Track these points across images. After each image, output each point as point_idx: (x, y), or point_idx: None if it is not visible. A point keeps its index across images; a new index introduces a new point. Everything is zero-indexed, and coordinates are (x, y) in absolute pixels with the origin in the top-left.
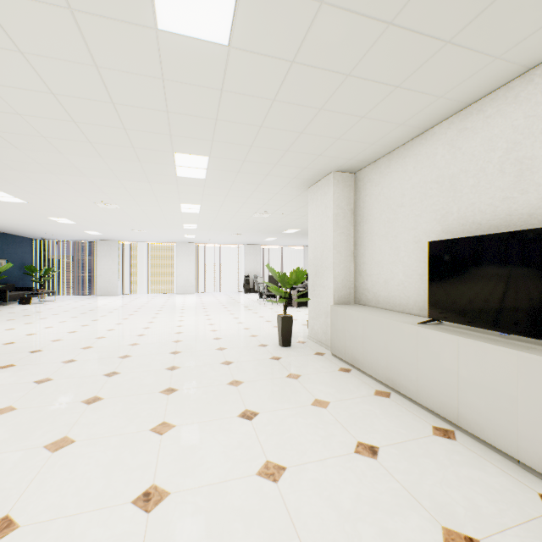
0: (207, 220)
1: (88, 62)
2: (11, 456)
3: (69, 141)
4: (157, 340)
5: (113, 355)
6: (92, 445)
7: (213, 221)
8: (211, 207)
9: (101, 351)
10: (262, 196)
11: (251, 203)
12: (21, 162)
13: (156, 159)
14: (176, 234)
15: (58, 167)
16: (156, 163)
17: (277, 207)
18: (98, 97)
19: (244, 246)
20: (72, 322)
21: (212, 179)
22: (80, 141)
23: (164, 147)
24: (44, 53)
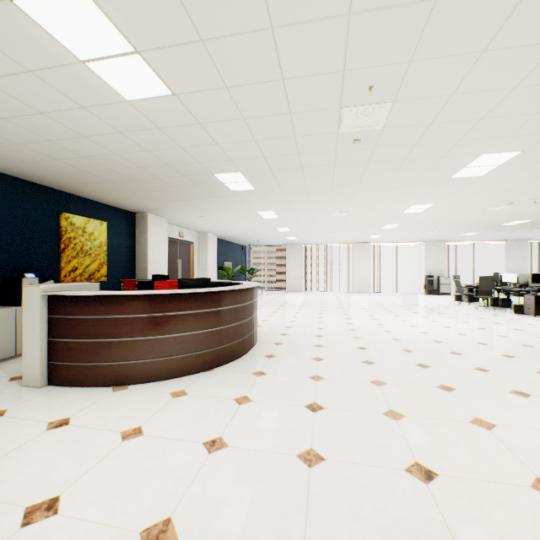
0: (418, 219)
1: (510, 86)
2: (452, 424)
3: (384, 163)
4: (411, 337)
5: (393, 347)
6: (522, 433)
7: (423, 219)
8: (442, 205)
9: (375, 343)
10: (530, 186)
11: (502, 196)
12: (320, 186)
13: (450, 164)
14: (364, 235)
15: (343, 186)
16: (445, 168)
17: (534, 197)
18: (472, 117)
19: (424, 244)
20: (305, 313)
21: (489, 175)
22: (394, 161)
23: (477, 151)
24: (473, 90)
